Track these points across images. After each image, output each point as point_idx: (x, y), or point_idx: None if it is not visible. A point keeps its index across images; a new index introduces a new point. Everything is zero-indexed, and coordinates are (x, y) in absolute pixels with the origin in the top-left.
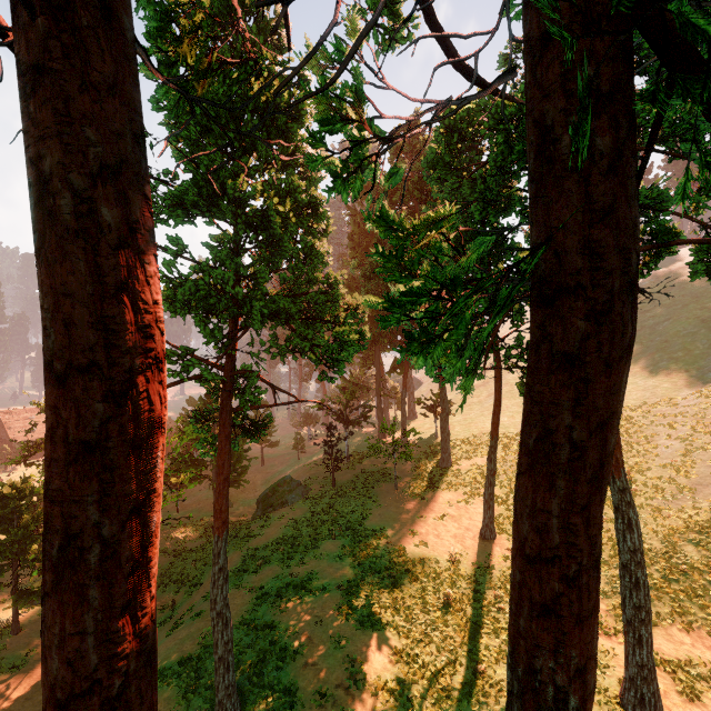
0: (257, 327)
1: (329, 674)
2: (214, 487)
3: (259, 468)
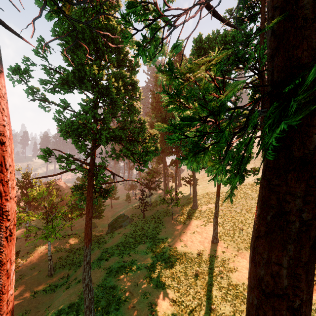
0: (104, 144)
1: (141, 312)
2: None
3: (110, 209)
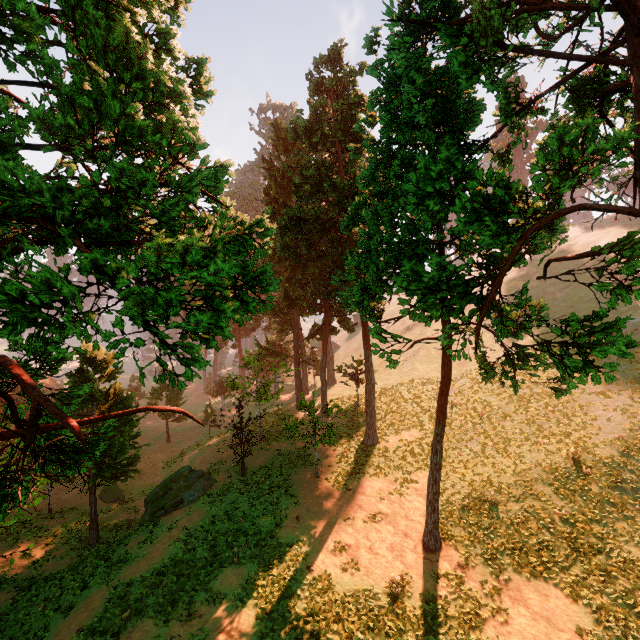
0: None
1: None
2: (89, 486)
3: (163, 446)
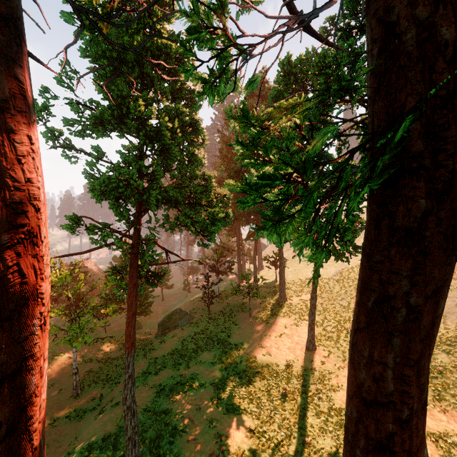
0: (153, 209)
1: (205, 446)
2: None
3: (160, 302)
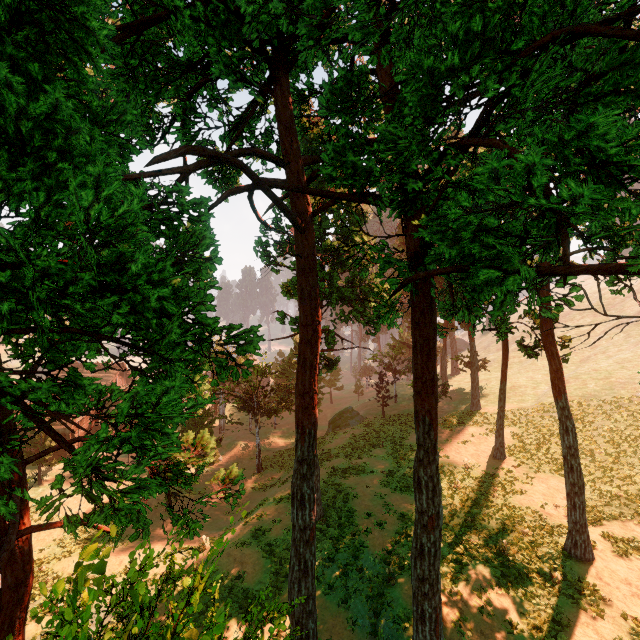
0: (333, 306)
1: (373, 508)
2: None
3: (328, 405)
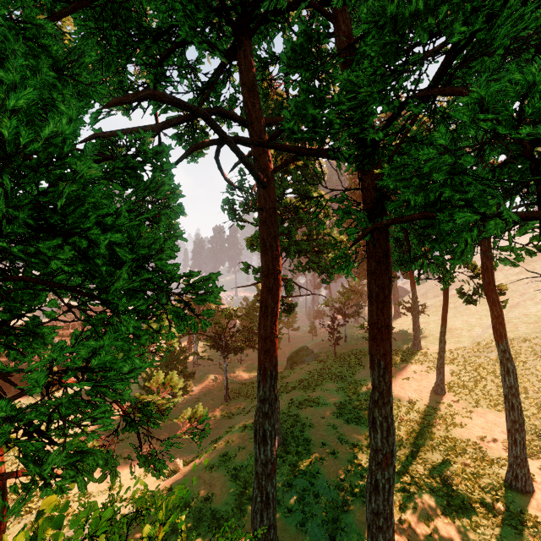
0: (292, 258)
1: (327, 437)
2: None
3: (287, 343)
